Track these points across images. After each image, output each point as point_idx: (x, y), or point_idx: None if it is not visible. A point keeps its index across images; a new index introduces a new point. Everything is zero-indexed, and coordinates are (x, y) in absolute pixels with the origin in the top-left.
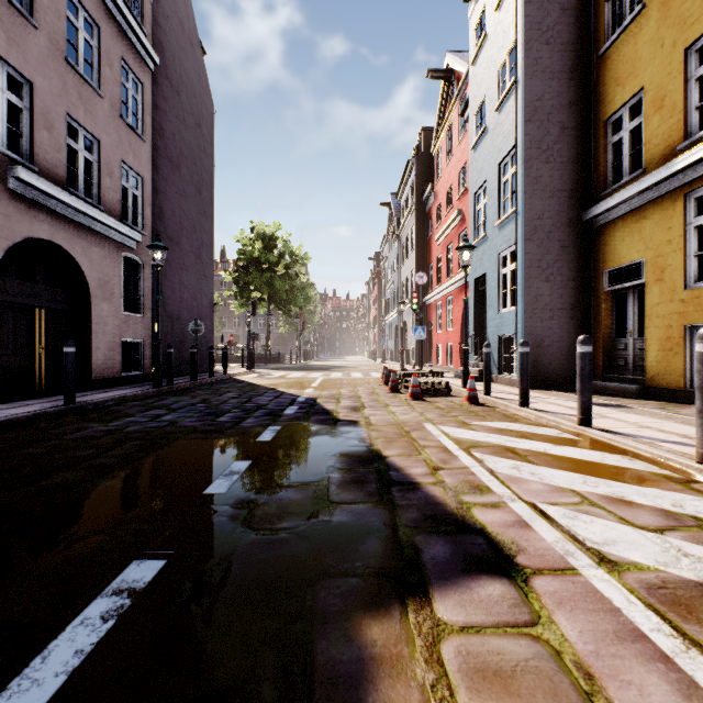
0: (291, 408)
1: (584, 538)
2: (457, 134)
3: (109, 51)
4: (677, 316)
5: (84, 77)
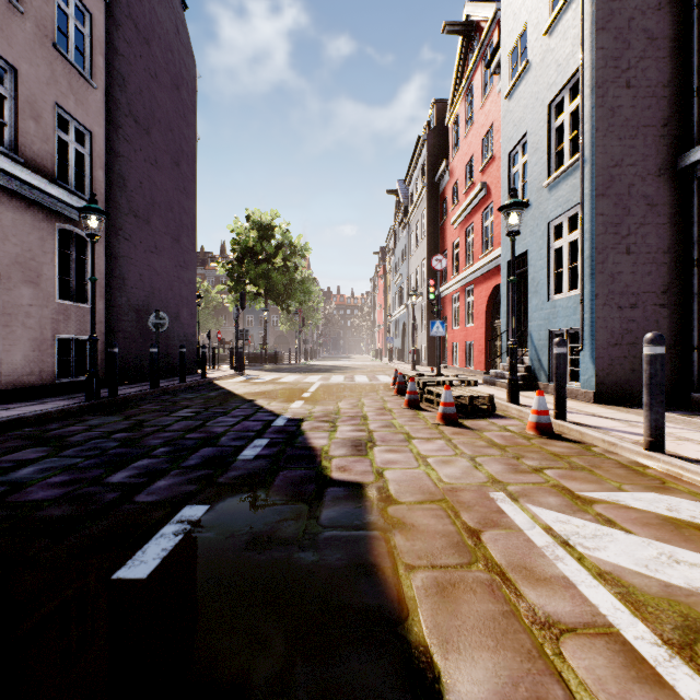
0: (256, 443)
1: None
2: (479, 95)
3: None
4: None
5: None
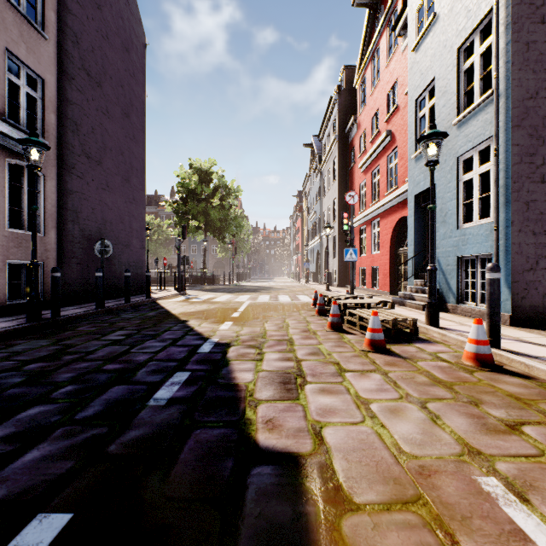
0: (174, 378)
1: None
2: (385, 56)
3: None
4: None
5: None
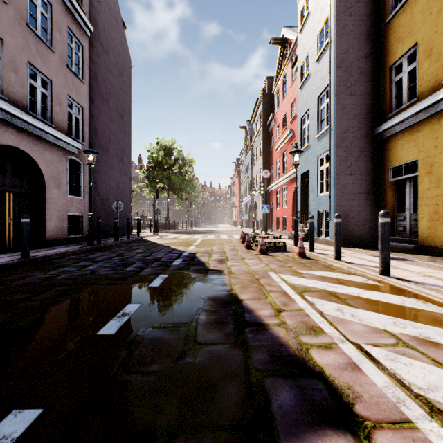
0: (177, 260)
1: (410, 383)
2: (289, 80)
3: (58, 21)
4: (442, 198)
5: (40, 38)
